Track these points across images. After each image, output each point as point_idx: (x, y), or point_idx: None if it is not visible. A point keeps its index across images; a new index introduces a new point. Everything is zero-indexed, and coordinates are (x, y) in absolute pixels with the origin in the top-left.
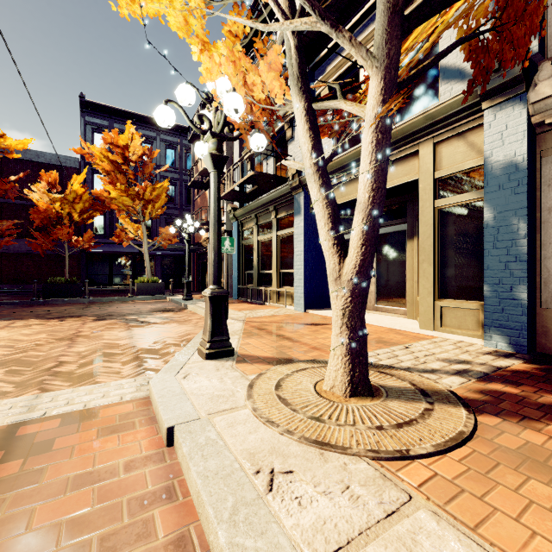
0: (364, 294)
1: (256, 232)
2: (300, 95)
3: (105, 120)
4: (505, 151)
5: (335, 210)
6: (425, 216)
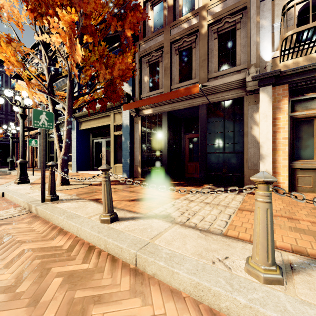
0: (66, 160)
1: None
2: (51, 104)
3: None
4: (126, 121)
5: (60, 138)
6: (112, 137)
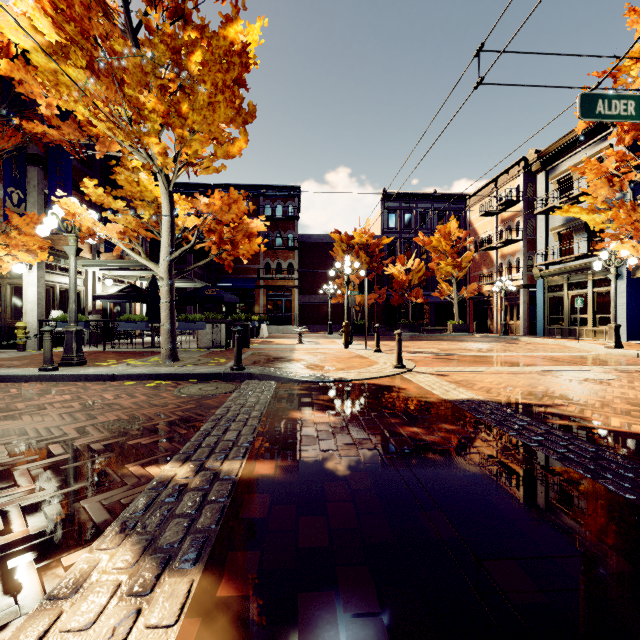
0: None
1: (567, 288)
2: None
3: (396, 203)
4: None
5: None
6: None
